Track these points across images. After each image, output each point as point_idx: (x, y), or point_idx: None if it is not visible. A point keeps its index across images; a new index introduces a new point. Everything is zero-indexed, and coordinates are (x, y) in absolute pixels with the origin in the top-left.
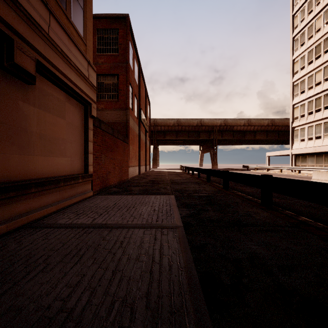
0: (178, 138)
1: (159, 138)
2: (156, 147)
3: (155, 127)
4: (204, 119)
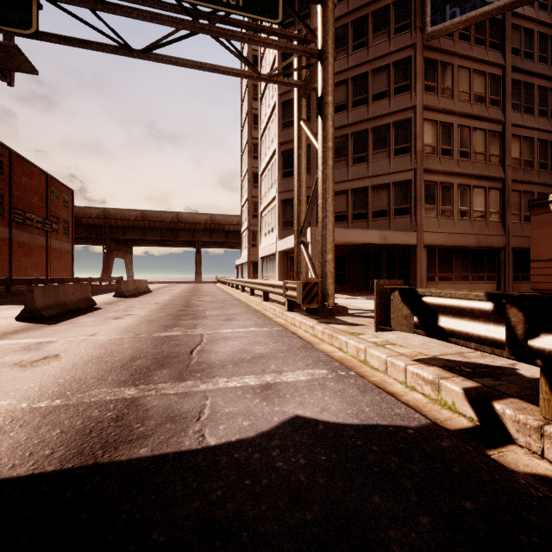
0: (146, 238)
1: (116, 237)
2: (111, 250)
3: (106, 220)
4: (183, 213)
